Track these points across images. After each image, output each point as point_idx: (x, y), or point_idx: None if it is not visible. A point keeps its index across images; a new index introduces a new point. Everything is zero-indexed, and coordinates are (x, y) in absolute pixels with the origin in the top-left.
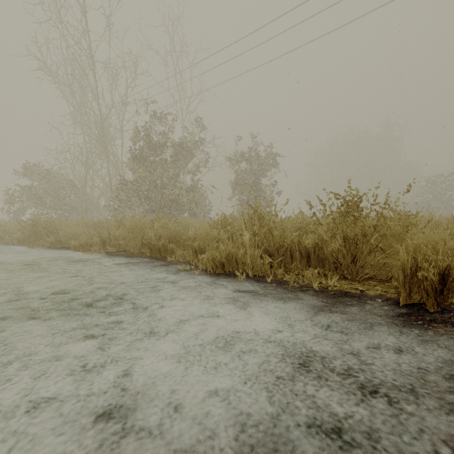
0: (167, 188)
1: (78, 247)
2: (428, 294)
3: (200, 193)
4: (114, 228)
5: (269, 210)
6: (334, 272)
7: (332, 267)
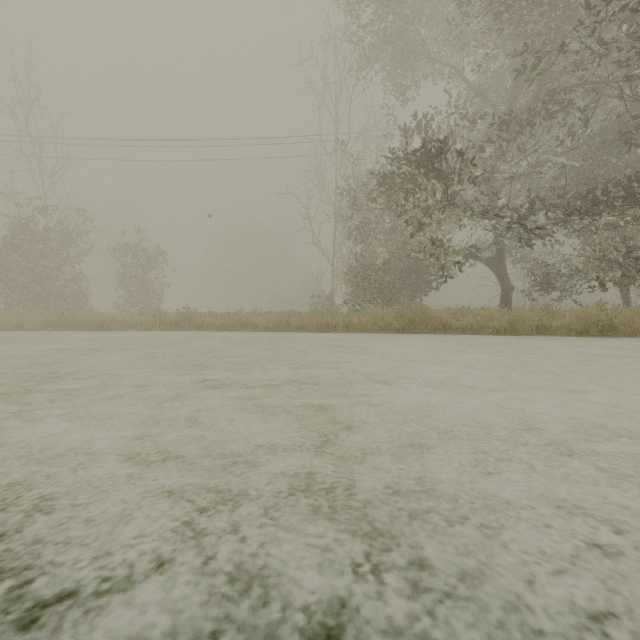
0: (48, 278)
1: (31, 328)
2: (196, 328)
3: (77, 281)
4: (57, 316)
5: (159, 302)
6: (184, 329)
7: (184, 327)
